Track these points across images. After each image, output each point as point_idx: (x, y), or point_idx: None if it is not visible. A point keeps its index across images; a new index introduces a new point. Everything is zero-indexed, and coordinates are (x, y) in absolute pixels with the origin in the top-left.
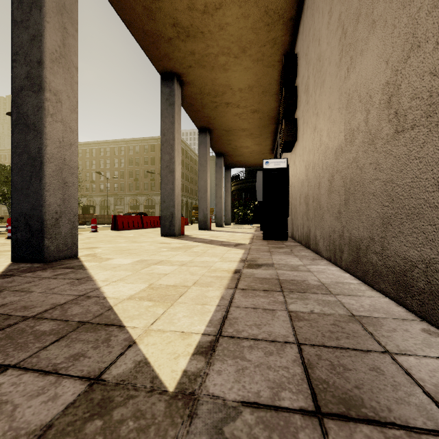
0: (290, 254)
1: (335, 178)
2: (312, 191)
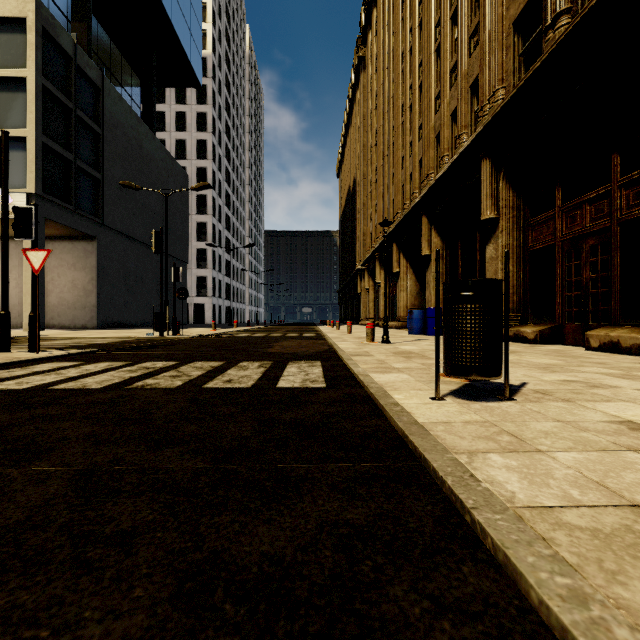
0: None
1: (14, 310)
2: None
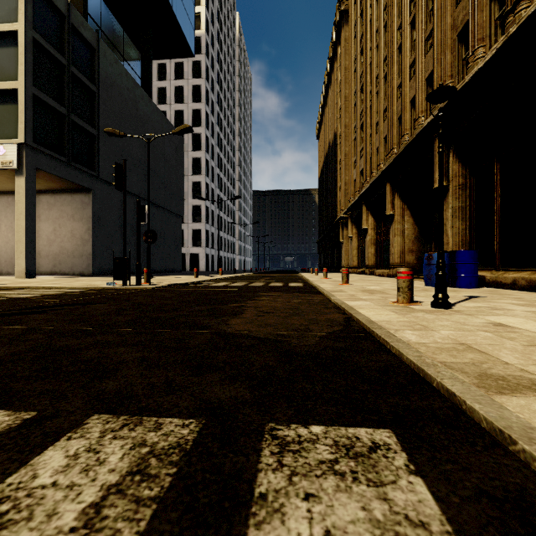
0: (3, 276)
1: None
2: (5, 259)
